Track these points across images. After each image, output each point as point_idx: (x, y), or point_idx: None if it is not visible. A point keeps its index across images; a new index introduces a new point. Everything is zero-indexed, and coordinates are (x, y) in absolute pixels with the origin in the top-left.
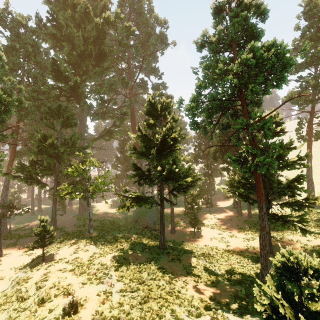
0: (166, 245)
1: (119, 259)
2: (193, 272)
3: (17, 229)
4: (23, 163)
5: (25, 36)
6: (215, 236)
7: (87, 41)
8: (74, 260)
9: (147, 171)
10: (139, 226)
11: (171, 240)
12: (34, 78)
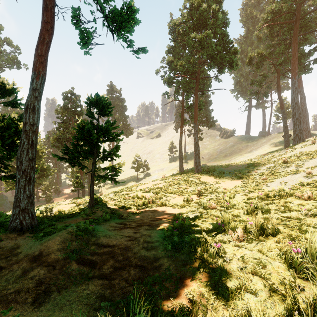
0: None
1: None
2: None
3: None
4: None
5: None
6: None
7: None
8: None
9: None
10: None
11: None
12: None
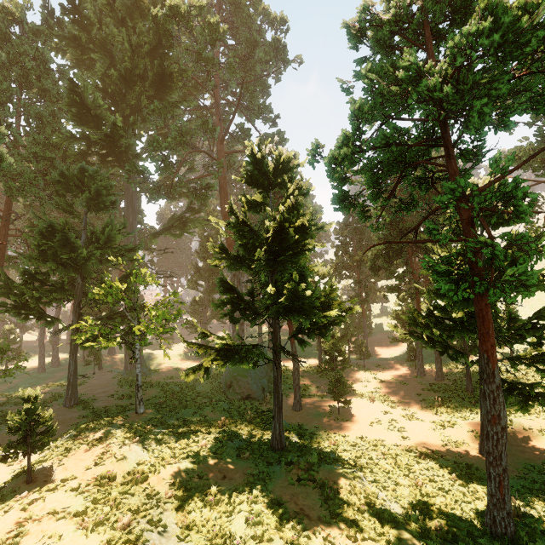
0: (286, 439)
1: (188, 477)
2: (343, 512)
3: (6, 401)
4: (10, 279)
5: (20, 41)
6: (377, 416)
7: (137, 50)
8: (91, 482)
9: (248, 294)
10: (235, 395)
11: (294, 424)
12: (37, 118)
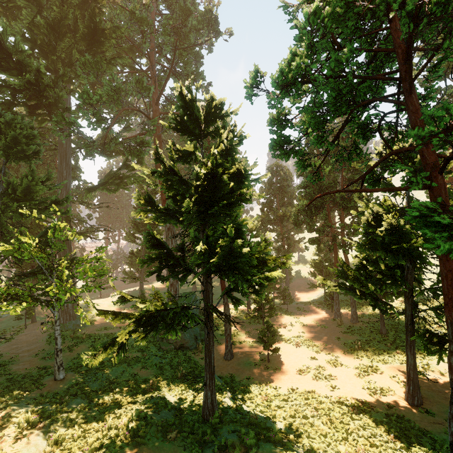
0: (218, 403)
1: None
2: None
3: None
4: None
5: None
6: (305, 363)
7: (67, 1)
8: None
9: (178, 249)
10: (168, 345)
11: (226, 376)
12: None
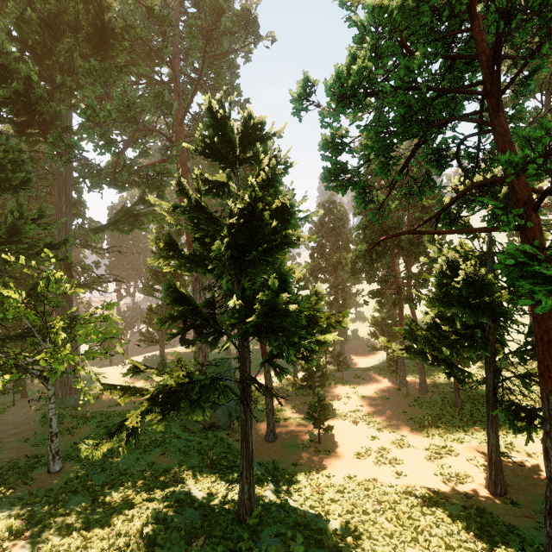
0: (257, 498)
1: None
2: None
3: None
4: None
5: None
6: (364, 445)
7: None
8: None
9: (208, 305)
10: (195, 424)
11: (267, 462)
12: None
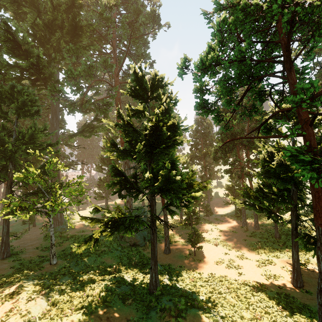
0: (160, 282)
1: None
2: None
3: None
4: None
5: None
6: (220, 257)
7: (57, 8)
8: None
9: (133, 176)
10: (125, 243)
11: (165, 265)
12: None
